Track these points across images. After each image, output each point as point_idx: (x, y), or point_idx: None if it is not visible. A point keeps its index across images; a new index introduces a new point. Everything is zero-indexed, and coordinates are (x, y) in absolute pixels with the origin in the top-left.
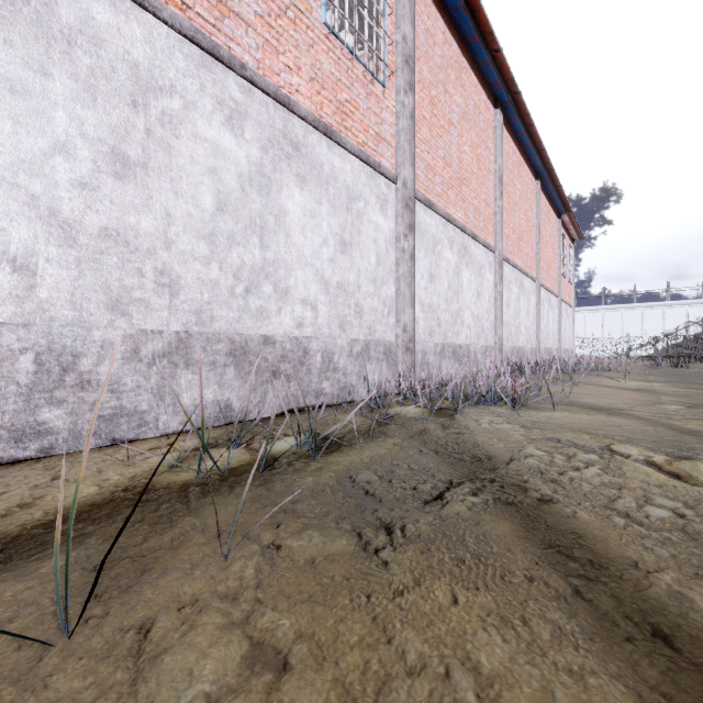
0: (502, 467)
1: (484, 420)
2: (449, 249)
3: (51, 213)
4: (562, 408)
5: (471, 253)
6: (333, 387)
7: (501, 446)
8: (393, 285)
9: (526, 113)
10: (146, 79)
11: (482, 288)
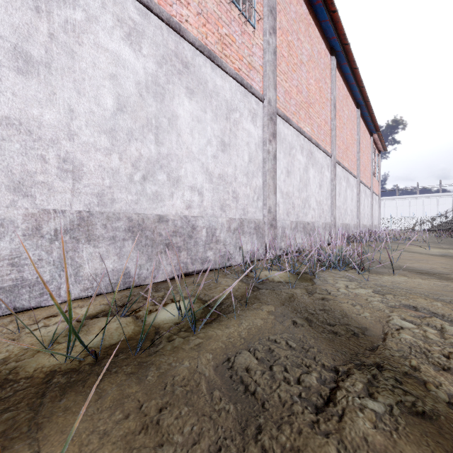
0: (382, 347)
1: (340, 284)
2: (300, 153)
3: None
4: (397, 272)
5: (315, 156)
6: (215, 255)
7: (367, 316)
8: (261, 177)
9: (352, 60)
10: None
11: (323, 182)
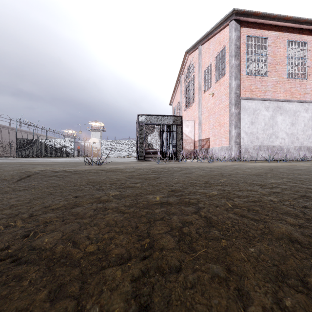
0: None
1: None
2: None
3: (245, 132)
4: None
5: None
6: (289, 156)
7: None
8: (311, 130)
9: None
10: (254, 110)
11: None
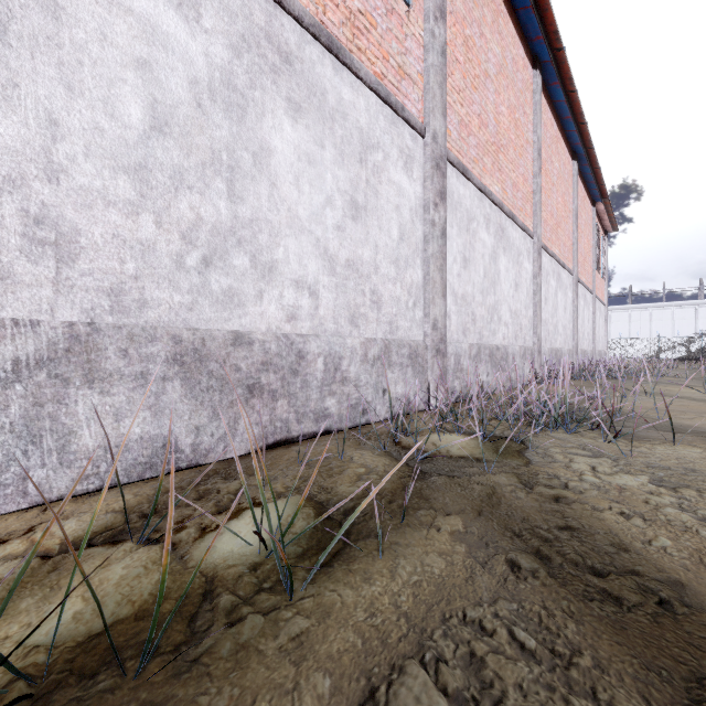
0: None
1: (580, 465)
2: (485, 229)
3: None
4: (675, 437)
5: (509, 236)
6: (340, 405)
7: (667, 546)
8: (420, 268)
9: (568, 76)
10: None
11: (520, 279)
